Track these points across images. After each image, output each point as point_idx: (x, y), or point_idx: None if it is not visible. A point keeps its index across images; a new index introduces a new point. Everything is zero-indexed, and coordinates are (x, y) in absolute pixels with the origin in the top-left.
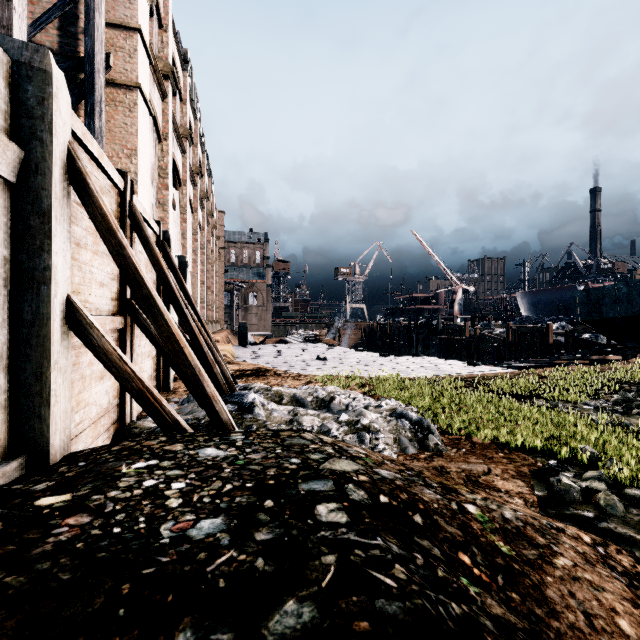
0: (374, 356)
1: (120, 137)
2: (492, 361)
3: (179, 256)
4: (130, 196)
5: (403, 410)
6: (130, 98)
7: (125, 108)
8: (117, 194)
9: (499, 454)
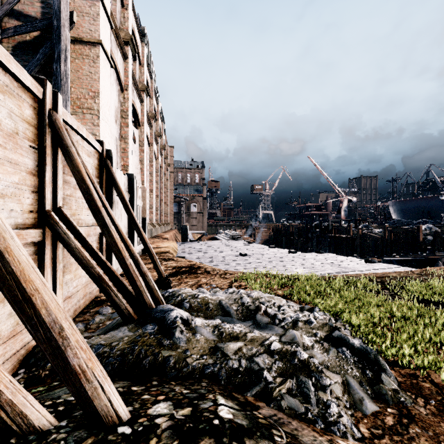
0: (284, 252)
1: (86, 83)
2: (371, 254)
3: (128, 174)
4: (54, 107)
5: (342, 335)
6: (94, 52)
7: (90, 60)
8: (34, 101)
9: None
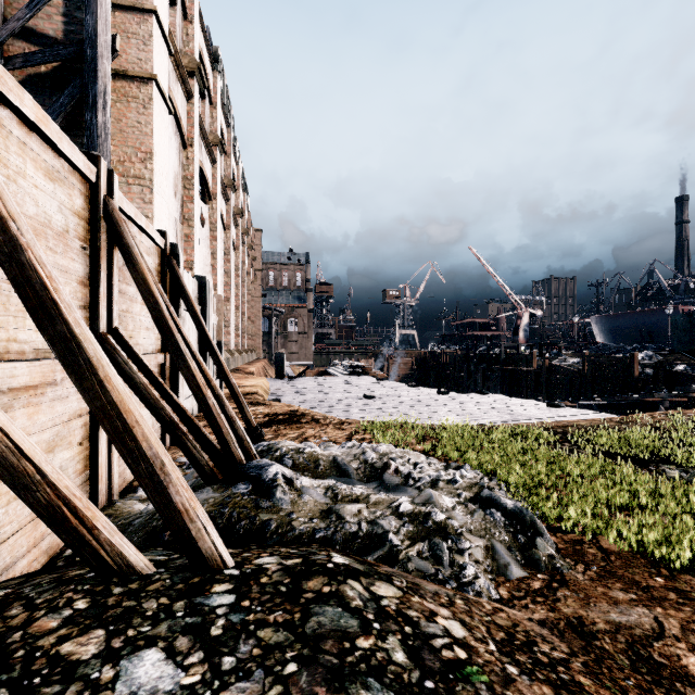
0: (430, 393)
1: (133, 138)
2: (564, 396)
3: (198, 277)
4: (109, 191)
5: (492, 494)
6: (144, 92)
7: (139, 104)
8: (85, 186)
9: (656, 579)
